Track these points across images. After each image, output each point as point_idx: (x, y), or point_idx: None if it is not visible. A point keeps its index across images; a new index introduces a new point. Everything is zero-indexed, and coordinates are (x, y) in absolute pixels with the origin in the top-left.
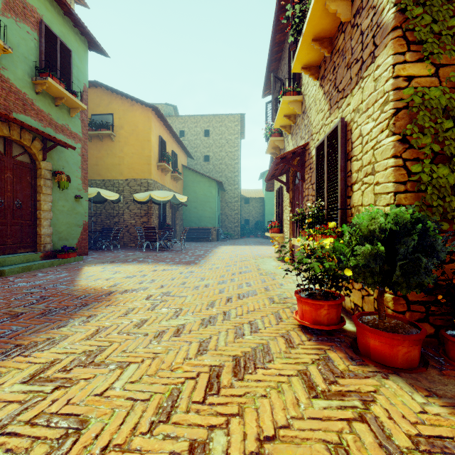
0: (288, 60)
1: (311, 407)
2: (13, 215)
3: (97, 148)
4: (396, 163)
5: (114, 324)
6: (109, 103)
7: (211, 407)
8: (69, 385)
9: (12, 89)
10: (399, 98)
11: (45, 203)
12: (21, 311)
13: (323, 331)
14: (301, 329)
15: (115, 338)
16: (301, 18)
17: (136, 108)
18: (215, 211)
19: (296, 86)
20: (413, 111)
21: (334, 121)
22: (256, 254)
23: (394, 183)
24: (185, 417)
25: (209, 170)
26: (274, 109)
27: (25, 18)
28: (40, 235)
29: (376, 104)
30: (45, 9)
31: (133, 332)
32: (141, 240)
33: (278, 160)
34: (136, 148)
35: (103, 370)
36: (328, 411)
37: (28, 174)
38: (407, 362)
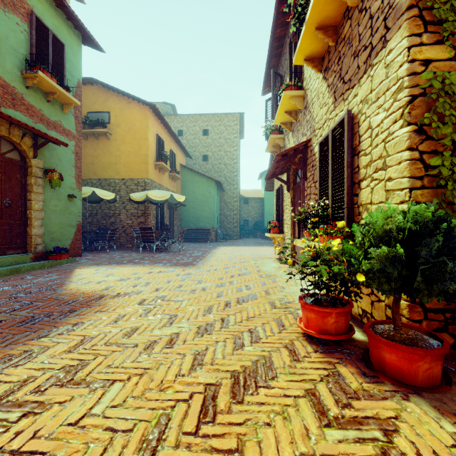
0: (289, 55)
1: (324, 440)
2: (2, 214)
3: (92, 146)
4: (411, 156)
5: (102, 333)
6: (105, 100)
7: (205, 440)
8: (39, 411)
9: (0, 83)
10: (415, 84)
11: (36, 202)
12: (1, 318)
13: (330, 341)
14: (306, 338)
15: (101, 350)
16: (303, 6)
17: (132, 106)
18: (214, 211)
19: (298, 80)
20: (430, 99)
21: (339, 114)
22: (255, 255)
23: (409, 178)
24: (174, 455)
25: (208, 170)
26: (274, 106)
27: (14, 8)
28: (30, 236)
29: (388, 93)
30: (36, 0)
31: (121, 342)
32: (137, 241)
33: (279, 157)
34: (133, 146)
35: (82, 391)
36: (344, 446)
37: (17, 172)
38: (428, 379)
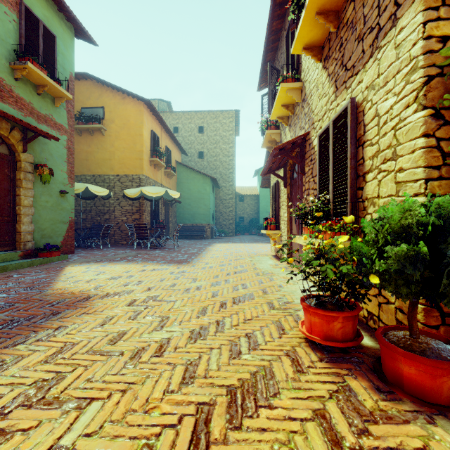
0: (285, 48)
1: None
2: None
3: (86, 142)
4: (428, 143)
5: (85, 339)
6: (100, 96)
7: None
8: None
9: None
10: (431, 63)
11: (25, 198)
12: None
13: (335, 347)
14: (309, 344)
15: (81, 360)
16: None
17: (127, 101)
18: (210, 208)
19: (295, 72)
20: (449, 80)
21: (341, 104)
22: (251, 252)
23: (425, 168)
24: None
25: (203, 167)
26: (270, 101)
27: None
28: (19, 232)
29: (399, 75)
30: None
31: (105, 350)
32: (132, 238)
33: (276, 151)
34: (128, 142)
35: (53, 413)
36: None
37: (6, 166)
38: None
